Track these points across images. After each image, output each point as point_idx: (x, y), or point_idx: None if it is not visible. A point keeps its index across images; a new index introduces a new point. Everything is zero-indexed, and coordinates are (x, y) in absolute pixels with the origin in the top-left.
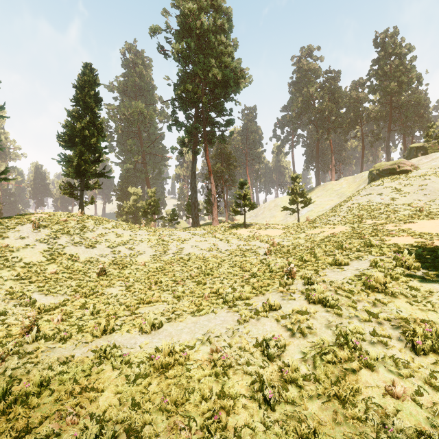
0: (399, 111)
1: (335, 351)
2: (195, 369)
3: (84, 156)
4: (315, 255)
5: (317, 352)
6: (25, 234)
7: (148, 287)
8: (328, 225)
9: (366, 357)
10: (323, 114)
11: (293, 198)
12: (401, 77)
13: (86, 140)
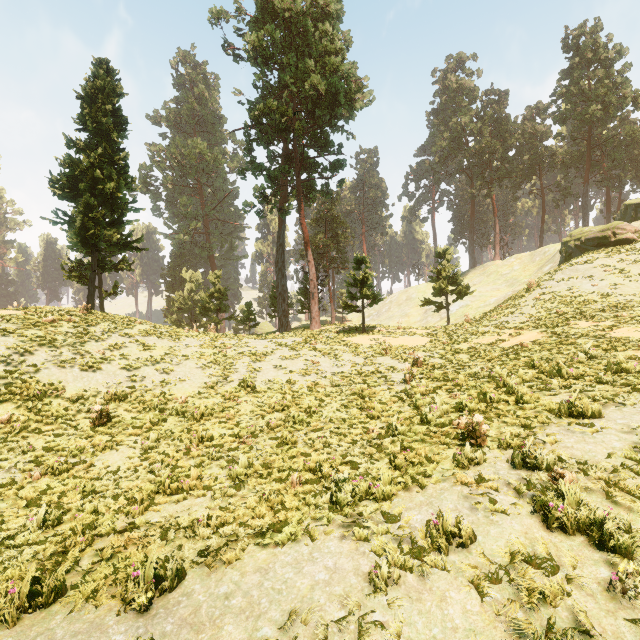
0: (602, 151)
1: None
2: None
3: (93, 212)
4: (507, 388)
5: None
6: None
7: (184, 449)
8: (507, 329)
9: None
10: (482, 157)
11: (441, 286)
12: (608, 95)
13: (98, 186)
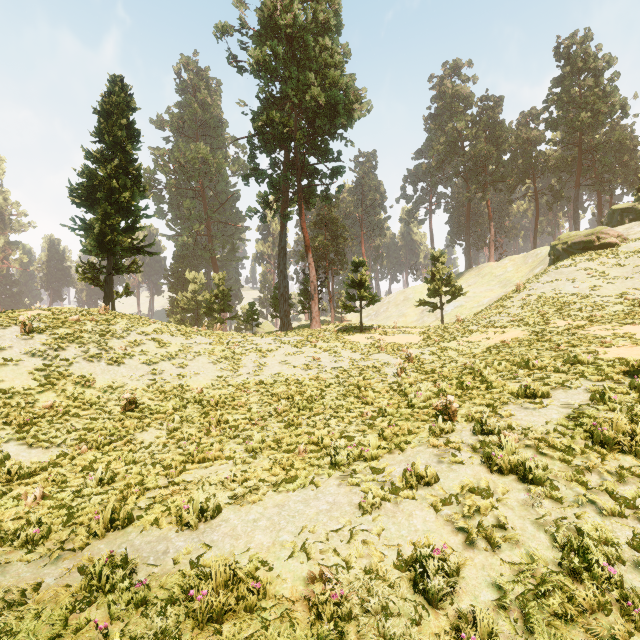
0: (593, 156)
1: (564, 586)
2: (278, 621)
3: (110, 219)
4: (482, 378)
5: (527, 588)
6: (7, 342)
7: (204, 430)
8: (493, 328)
9: (639, 606)
10: (477, 161)
11: (435, 287)
12: (597, 104)
13: (114, 195)
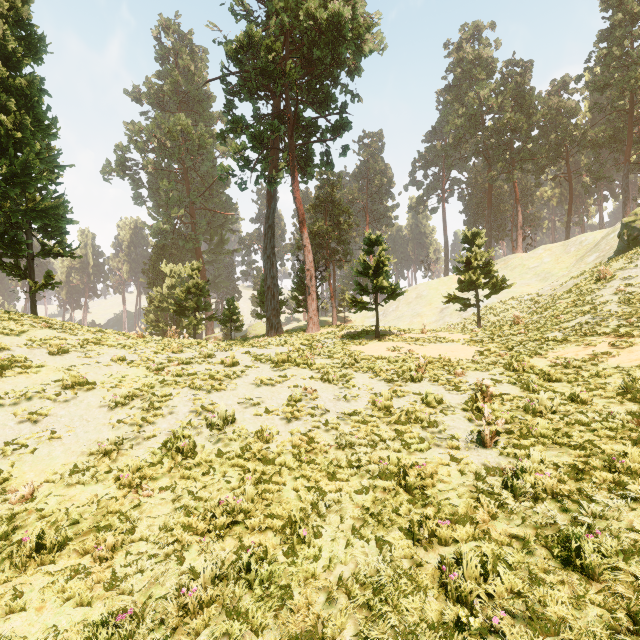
0: None
1: None
2: None
3: None
4: None
5: None
6: None
7: None
8: (597, 335)
9: None
10: (503, 135)
11: (471, 277)
12: None
13: None
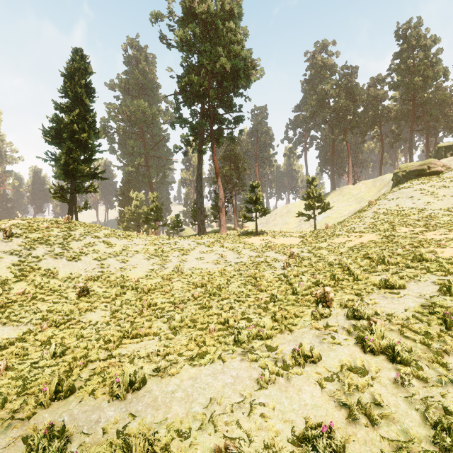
0: (423, 109)
1: None
2: None
3: (72, 153)
4: (349, 272)
5: None
6: None
7: (138, 311)
8: (353, 233)
9: None
10: (339, 113)
11: (310, 203)
12: (426, 71)
13: (76, 135)
